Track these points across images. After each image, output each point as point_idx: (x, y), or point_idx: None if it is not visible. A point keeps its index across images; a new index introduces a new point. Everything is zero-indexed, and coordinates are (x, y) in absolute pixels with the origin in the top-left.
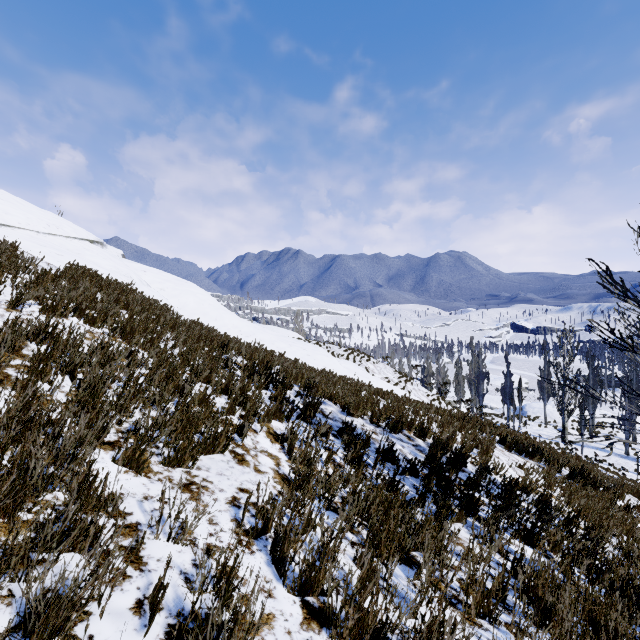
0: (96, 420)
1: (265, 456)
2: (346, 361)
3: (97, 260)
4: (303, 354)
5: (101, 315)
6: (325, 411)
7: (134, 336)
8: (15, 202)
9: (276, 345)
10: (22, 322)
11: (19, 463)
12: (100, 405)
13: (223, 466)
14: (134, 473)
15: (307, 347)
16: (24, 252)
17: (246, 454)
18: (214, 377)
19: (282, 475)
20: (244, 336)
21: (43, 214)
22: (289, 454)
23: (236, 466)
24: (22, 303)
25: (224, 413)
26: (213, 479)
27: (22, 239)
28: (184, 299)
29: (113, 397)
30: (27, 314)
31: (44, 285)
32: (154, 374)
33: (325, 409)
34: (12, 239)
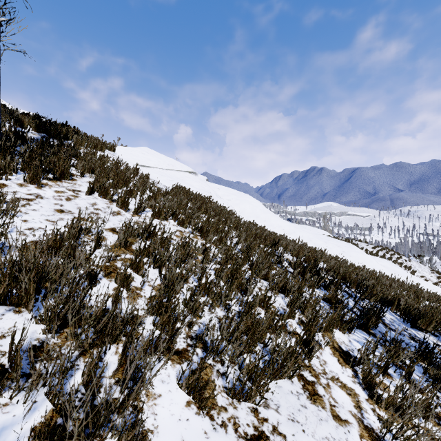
0: (168, 324)
1: (338, 388)
2: (380, 259)
3: (192, 183)
4: (338, 250)
5: (188, 218)
6: (383, 319)
7: (208, 235)
8: (154, 154)
9: (313, 242)
10: (134, 224)
11: (86, 382)
12: (171, 310)
13: (293, 403)
14: (196, 407)
15: (341, 244)
16: (153, 180)
17: (316, 382)
18: (271, 275)
19: (369, 430)
20: (286, 233)
21: (166, 159)
22: (367, 389)
23: (308, 405)
24: (143, 210)
25: (284, 317)
26: (285, 429)
27: (154, 173)
28: (243, 206)
29: (183, 300)
30: (143, 218)
31: (157, 198)
32: (221, 272)
33: (382, 316)
34: (149, 173)
